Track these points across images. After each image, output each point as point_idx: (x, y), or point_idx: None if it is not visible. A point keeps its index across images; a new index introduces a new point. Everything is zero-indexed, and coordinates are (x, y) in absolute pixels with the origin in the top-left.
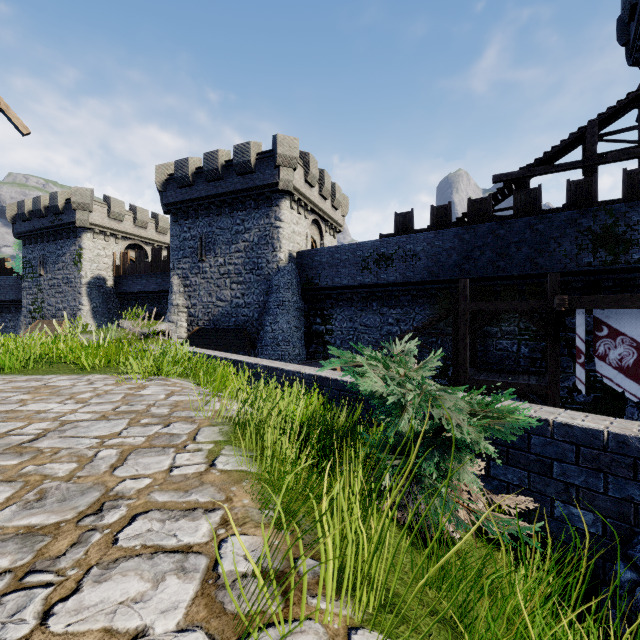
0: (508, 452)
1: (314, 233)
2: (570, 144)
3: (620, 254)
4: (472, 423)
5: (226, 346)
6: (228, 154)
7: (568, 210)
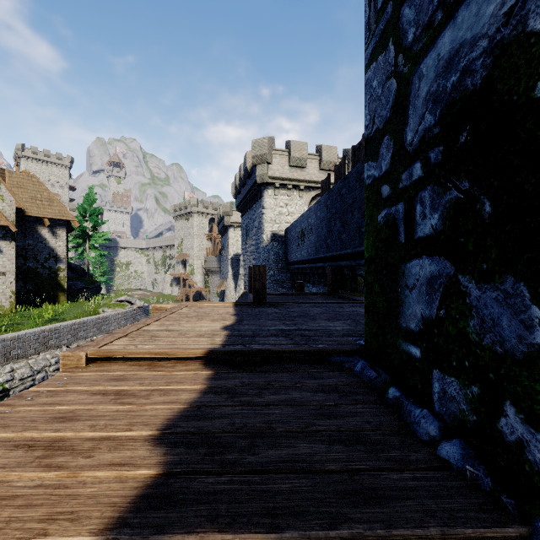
0: None
1: None
2: None
3: None
4: None
5: None
6: None
7: None
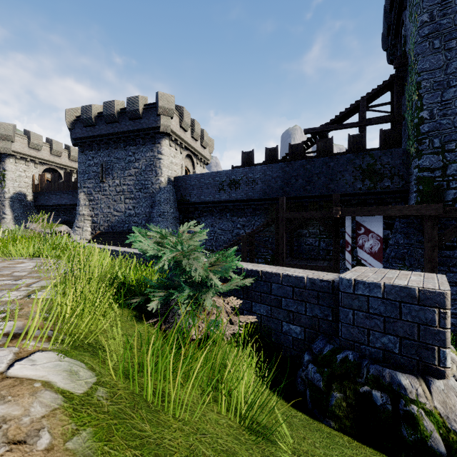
0: (261, 295)
1: (188, 164)
2: (351, 111)
3: (377, 183)
4: (204, 267)
5: (121, 245)
6: (123, 104)
7: (349, 154)
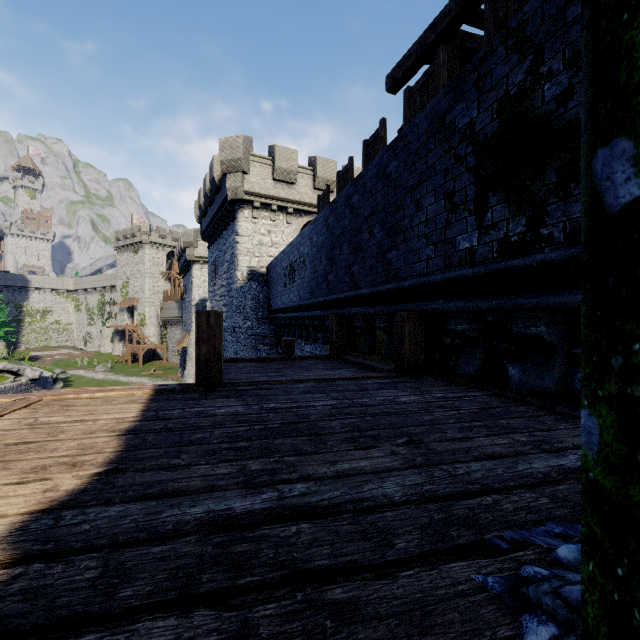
0: None
1: None
2: None
3: (549, 201)
4: None
5: None
6: None
7: None
